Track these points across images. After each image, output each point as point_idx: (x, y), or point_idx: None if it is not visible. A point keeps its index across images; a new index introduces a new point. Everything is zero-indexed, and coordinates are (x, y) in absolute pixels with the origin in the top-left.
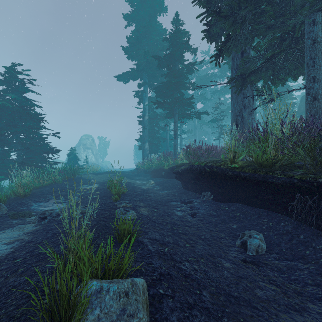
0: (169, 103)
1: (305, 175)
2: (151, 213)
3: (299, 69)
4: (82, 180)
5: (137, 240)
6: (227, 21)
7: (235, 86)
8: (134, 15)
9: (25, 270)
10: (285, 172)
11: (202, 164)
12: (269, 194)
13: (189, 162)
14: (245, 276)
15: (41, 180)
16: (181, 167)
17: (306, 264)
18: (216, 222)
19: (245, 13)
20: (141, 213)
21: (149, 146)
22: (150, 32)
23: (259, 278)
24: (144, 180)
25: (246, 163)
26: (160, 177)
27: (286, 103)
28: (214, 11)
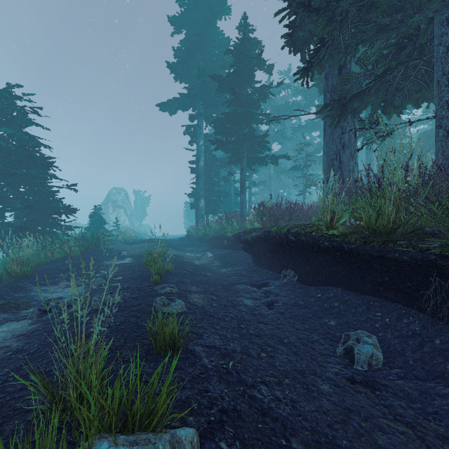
0: (233, 143)
1: (447, 248)
2: (207, 302)
3: (423, 91)
4: (109, 252)
5: (186, 349)
6: (321, 18)
7: (331, 116)
8: (183, 18)
9: (1, 405)
10: (413, 243)
11: (282, 229)
12: (385, 276)
13: (263, 226)
14: (356, 408)
15: (48, 253)
16: (252, 234)
17: (448, 387)
18: (304, 315)
19: (348, 6)
20: (192, 302)
21: (205, 203)
22: (207, 43)
23: (378, 412)
24: (198, 252)
25: (349, 228)
26: (221, 248)
27: (411, 138)
28: (301, 4)
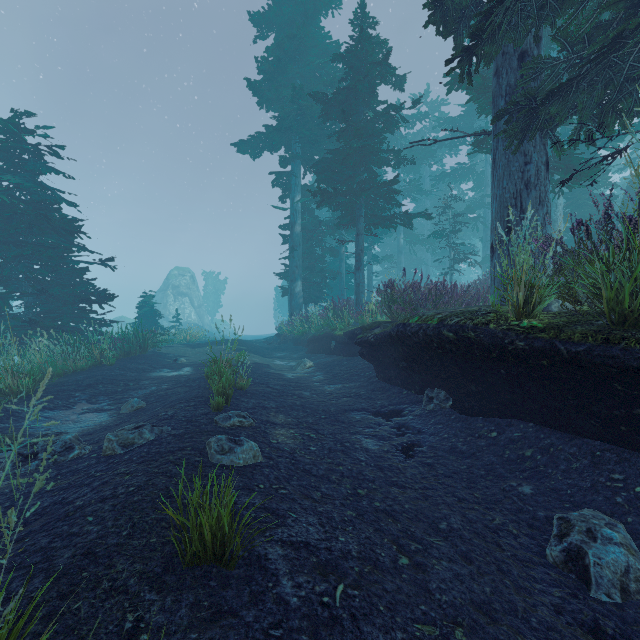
0: (345, 195)
1: None
2: (301, 442)
3: None
4: (160, 358)
5: (249, 554)
6: None
7: (509, 130)
8: (271, 15)
9: None
10: None
11: (430, 321)
12: (635, 406)
13: (392, 319)
14: None
15: (69, 359)
16: (374, 331)
17: None
18: (471, 472)
19: None
20: (275, 443)
21: (303, 287)
22: (306, 50)
23: None
24: (292, 360)
25: (559, 316)
26: (326, 354)
27: None
28: None
